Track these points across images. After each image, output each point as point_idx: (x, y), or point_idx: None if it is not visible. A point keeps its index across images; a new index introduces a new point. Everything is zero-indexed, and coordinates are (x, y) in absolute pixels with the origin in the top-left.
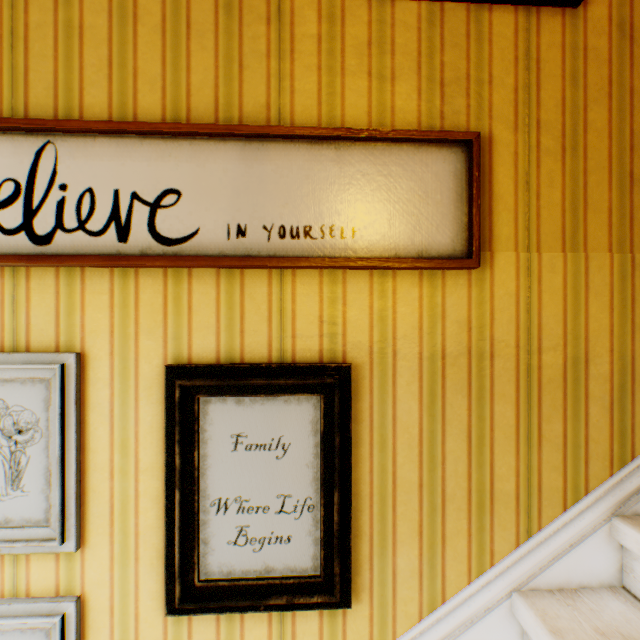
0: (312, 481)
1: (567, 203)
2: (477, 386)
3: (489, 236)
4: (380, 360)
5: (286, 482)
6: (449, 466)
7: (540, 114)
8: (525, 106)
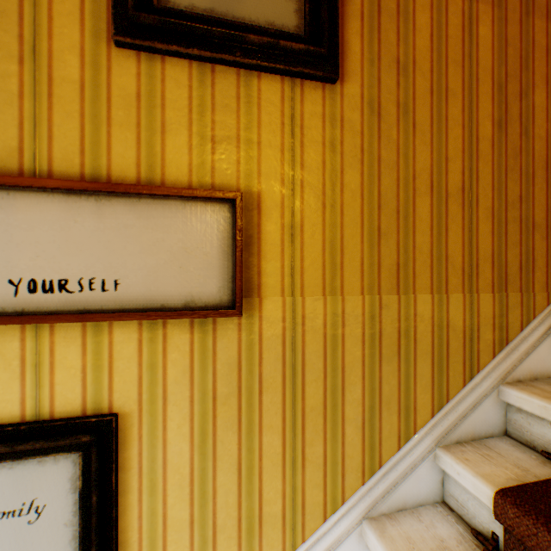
0: (72, 539)
1: (327, 253)
2: (247, 421)
3: (259, 283)
4: (150, 406)
5: (41, 546)
6: (221, 499)
7: (304, 174)
8: (291, 166)
